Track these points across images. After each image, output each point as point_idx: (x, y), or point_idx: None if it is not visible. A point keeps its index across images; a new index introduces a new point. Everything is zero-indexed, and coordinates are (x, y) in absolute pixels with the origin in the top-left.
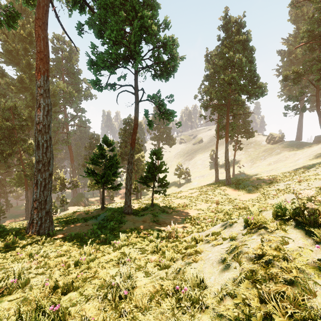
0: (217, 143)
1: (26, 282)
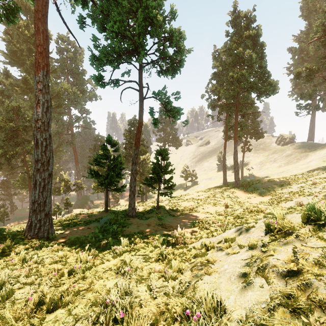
0: (225, 144)
1: (9, 295)
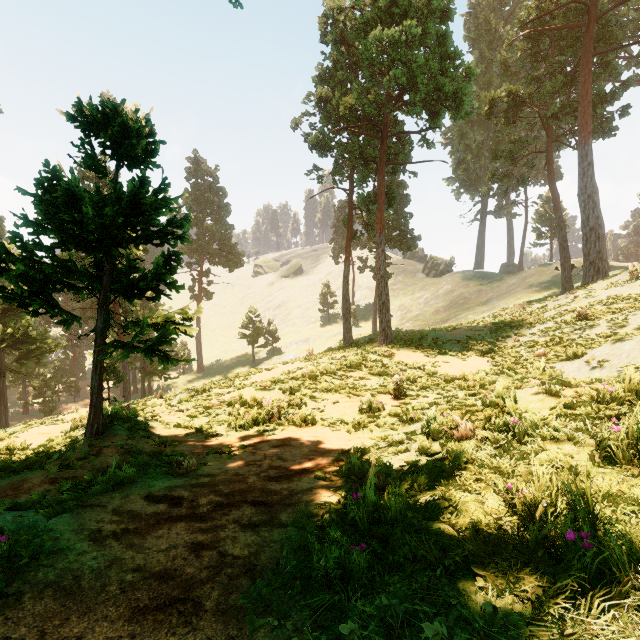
0: (348, 248)
1: None
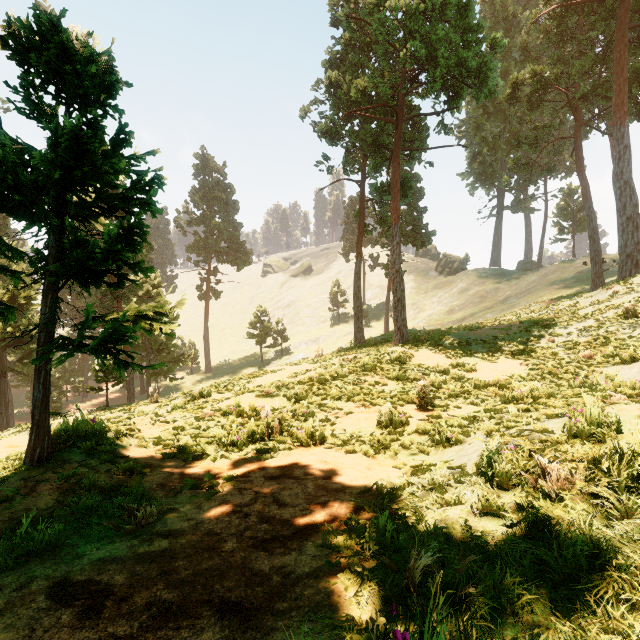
0: (360, 243)
1: None
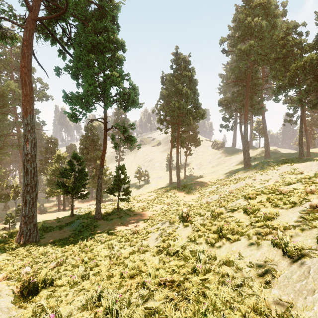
0: (171, 152)
1: (65, 261)
